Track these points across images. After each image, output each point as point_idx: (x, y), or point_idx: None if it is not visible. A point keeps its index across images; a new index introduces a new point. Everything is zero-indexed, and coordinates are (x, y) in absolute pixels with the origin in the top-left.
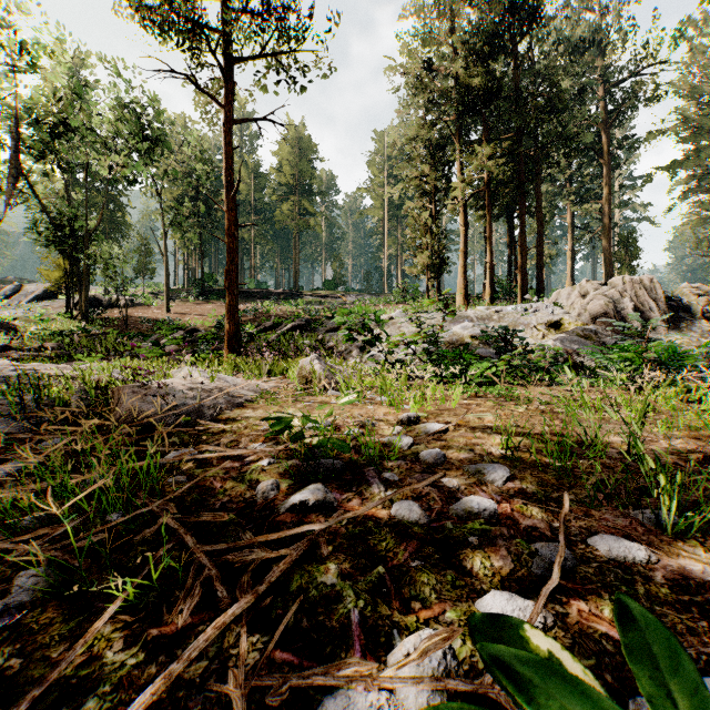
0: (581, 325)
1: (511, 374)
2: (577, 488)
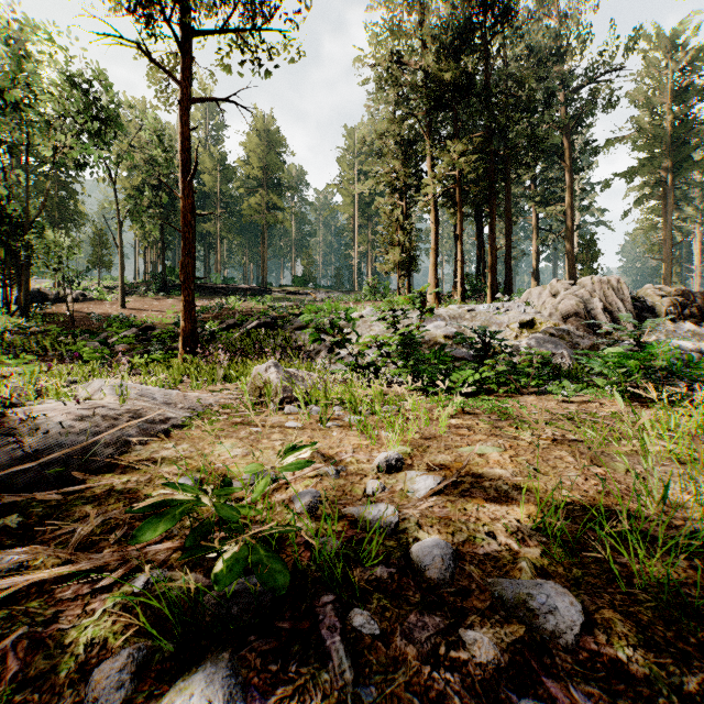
0: (553, 325)
1: (493, 379)
2: None
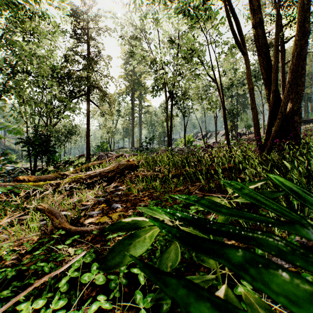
0: None
1: None
2: None
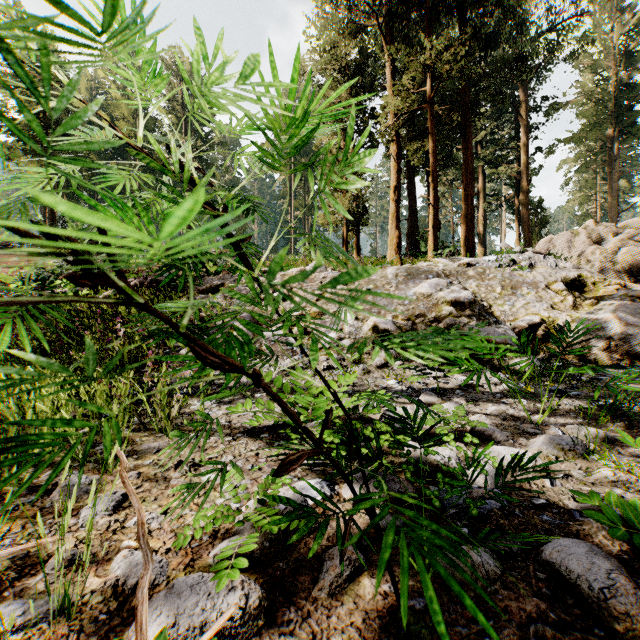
0: (618, 286)
1: None
2: None
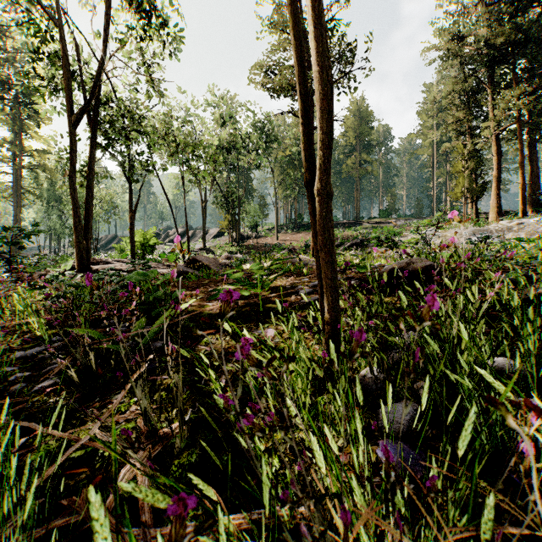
0: None
1: None
2: None
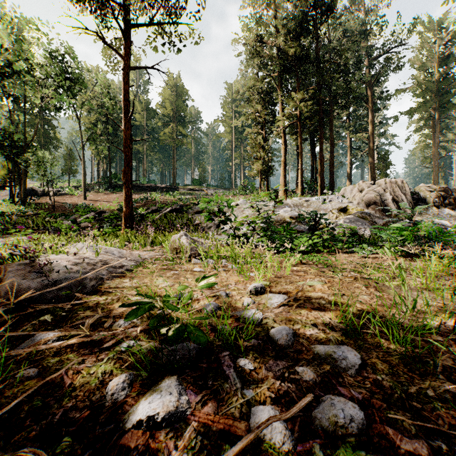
0: (360, 210)
1: (321, 244)
2: (430, 378)
